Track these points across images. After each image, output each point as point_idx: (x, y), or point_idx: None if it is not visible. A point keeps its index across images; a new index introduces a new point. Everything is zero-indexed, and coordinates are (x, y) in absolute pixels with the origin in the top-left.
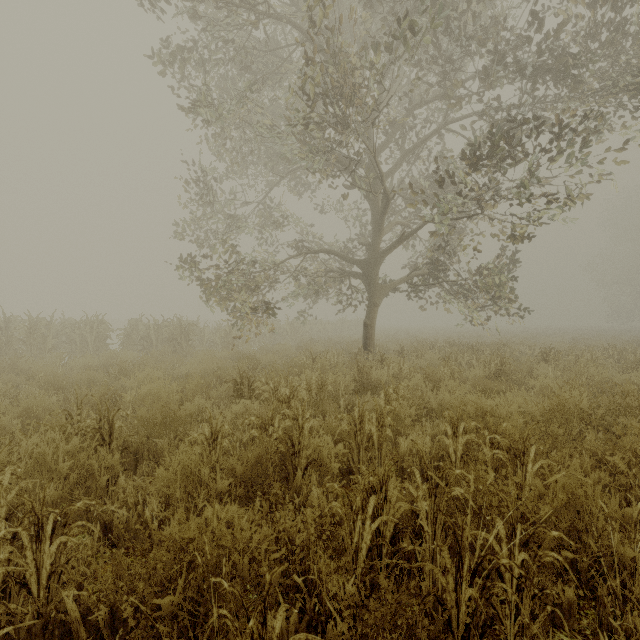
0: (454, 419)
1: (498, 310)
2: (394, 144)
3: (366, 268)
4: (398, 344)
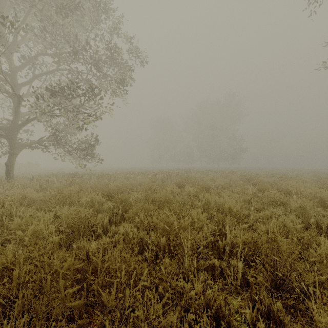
0: None
1: (90, 158)
2: (29, 69)
3: (8, 133)
4: (37, 175)
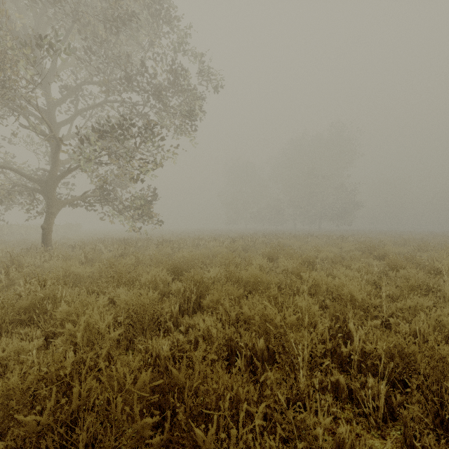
0: (25, 276)
1: (147, 219)
2: (71, 103)
3: (45, 187)
4: (80, 241)
